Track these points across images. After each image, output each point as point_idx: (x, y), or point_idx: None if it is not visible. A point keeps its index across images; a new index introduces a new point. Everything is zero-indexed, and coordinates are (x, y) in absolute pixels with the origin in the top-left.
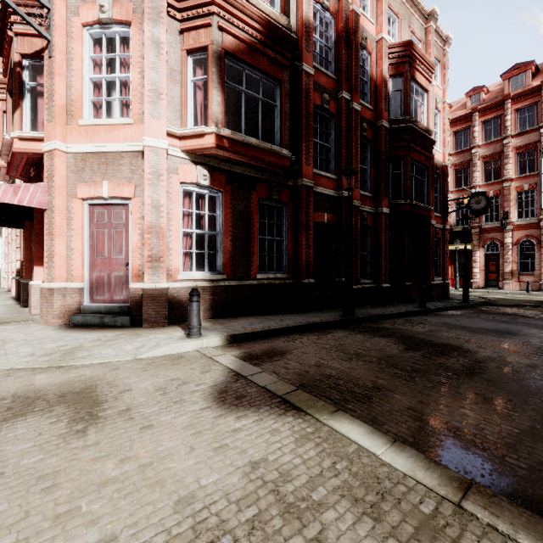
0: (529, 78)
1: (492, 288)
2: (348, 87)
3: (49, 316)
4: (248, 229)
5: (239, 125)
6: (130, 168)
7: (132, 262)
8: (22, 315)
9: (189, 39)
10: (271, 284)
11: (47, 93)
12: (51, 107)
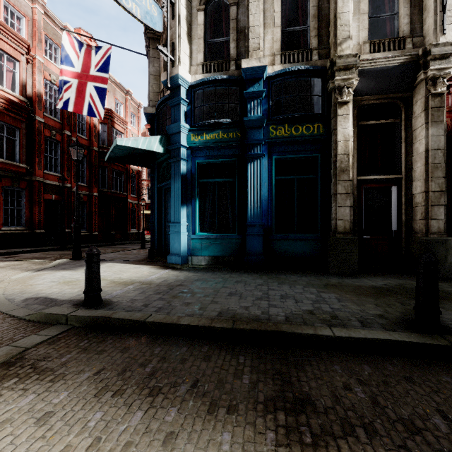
0: None
1: None
2: (69, 128)
3: None
4: None
5: None
6: None
7: None
8: None
9: None
10: (13, 233)
11: None
12: None
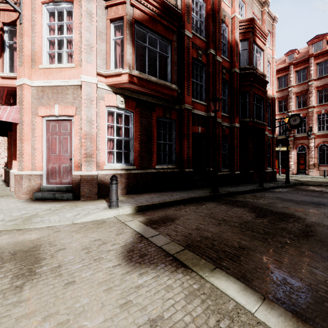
0: (324, 44)
1: (301, 174)
2: (213, 47)
3: (20, 192)
4: (150, 136)
5: (144, 70)
6: (72, 96)
7: (74, 158)
8: (5, 191)
9: (111, 12)
10: (164, 172)
11: (19, 47)
12: (21, 56)
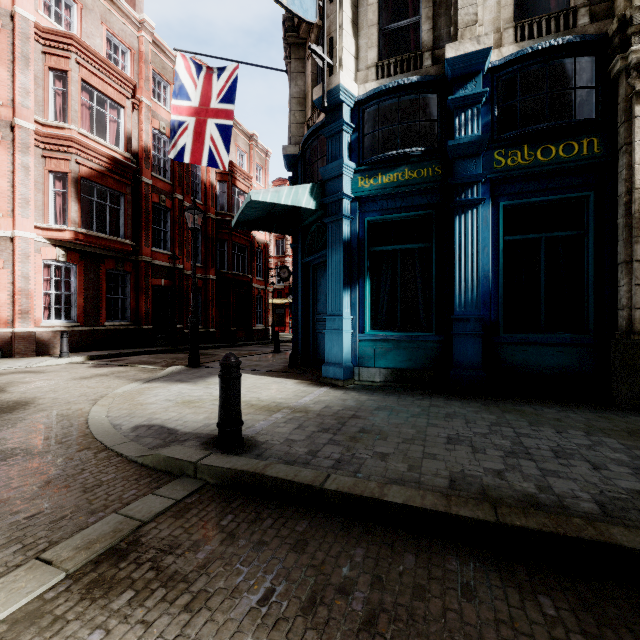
0: None
1: None
2: (181, 191)
3: None
4: (98, 291)
5: None
6: None
7: (1, 314)
8: None
9: (51, 164)
10: (117, 329)
11: None
12: None
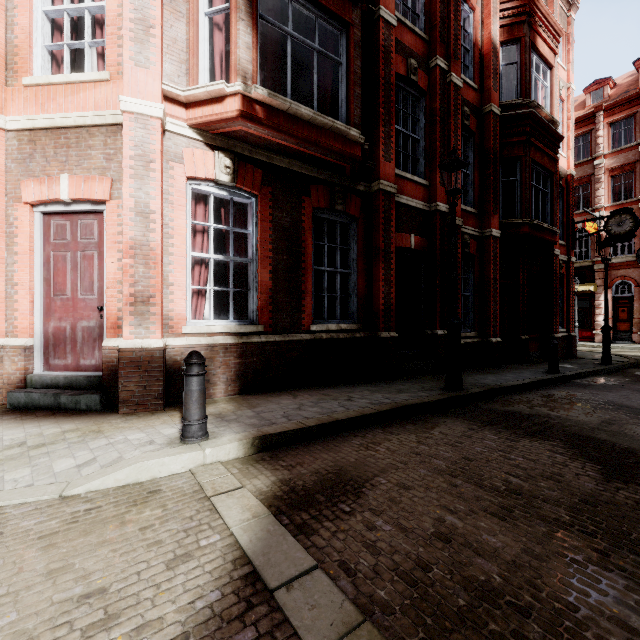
0: None
1: (623, 341)
2: (444, 52)
3: None
4: (297, 255)
5: None
6: (104, 152)
7: (108, 305)
8: None
9: None
10: (332, 339)
11: None
12: None
